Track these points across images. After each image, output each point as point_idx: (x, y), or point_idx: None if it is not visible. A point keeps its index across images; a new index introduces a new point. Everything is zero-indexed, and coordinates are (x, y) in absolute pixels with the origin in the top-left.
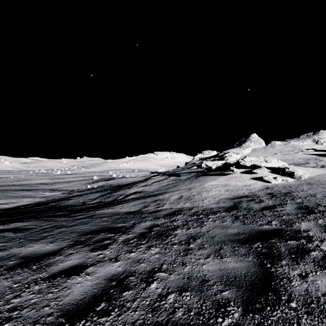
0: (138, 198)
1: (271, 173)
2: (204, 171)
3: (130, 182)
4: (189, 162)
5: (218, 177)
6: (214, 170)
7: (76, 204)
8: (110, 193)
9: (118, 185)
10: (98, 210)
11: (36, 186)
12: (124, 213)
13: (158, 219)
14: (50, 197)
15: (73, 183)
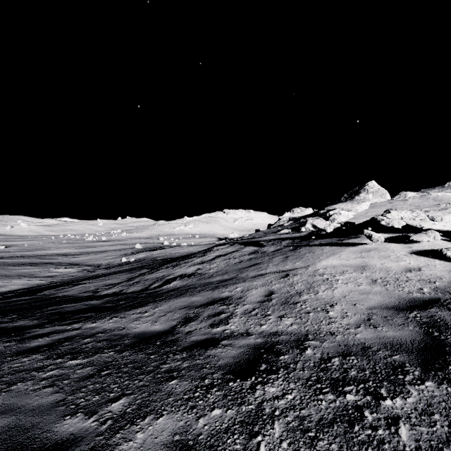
0: (182, 290)
1: (449, 243)
2: (305, 238)
3: (184, 253)
4: (274, 224)
5: (339, 248)
6: (325, 236)
7: (82, 293)
8: (141, 276)
9: (165, 258)
10: (93, 318)
11: (52, 258)
12: (131, 341)
13: (205, 397)
14: (59, 277)
15: (104, 253)
